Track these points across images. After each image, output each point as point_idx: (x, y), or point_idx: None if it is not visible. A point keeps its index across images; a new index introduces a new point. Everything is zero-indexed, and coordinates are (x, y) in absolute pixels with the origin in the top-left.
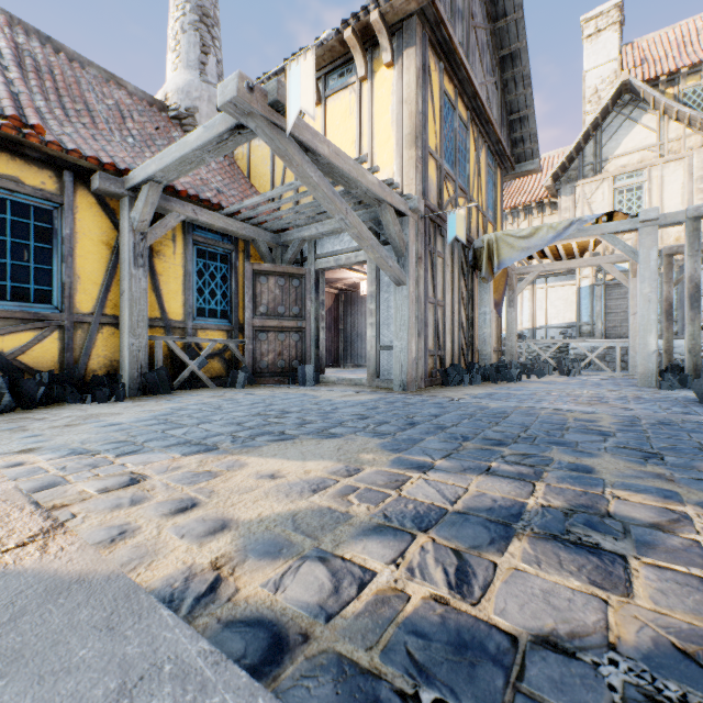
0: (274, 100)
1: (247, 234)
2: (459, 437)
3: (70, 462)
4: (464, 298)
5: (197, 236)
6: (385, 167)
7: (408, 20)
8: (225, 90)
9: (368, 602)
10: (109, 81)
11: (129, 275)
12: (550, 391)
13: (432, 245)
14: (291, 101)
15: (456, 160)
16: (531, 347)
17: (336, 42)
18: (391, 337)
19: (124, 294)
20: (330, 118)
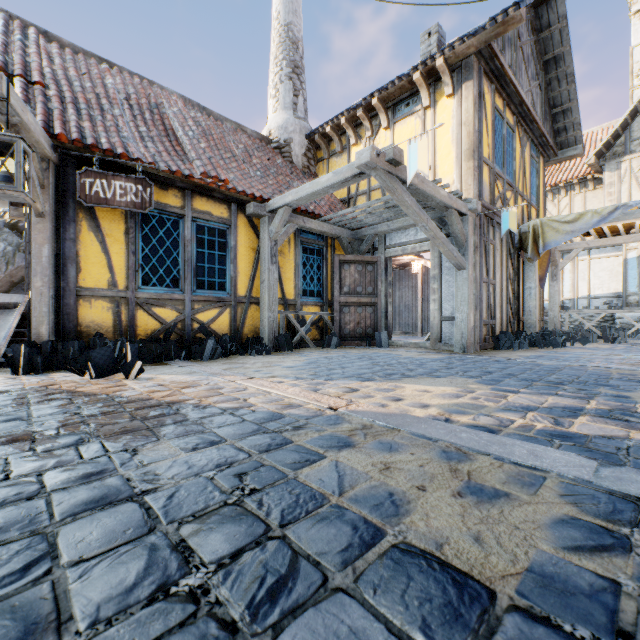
0: (390, 158)
1: (335, 233)
2: (528, 380)
3: (306, 382)
4: (510, 276)
5: (302, 238)
6: (445, 176)
7: (466, 59)
8: (361, 157)
9: (518, 425)
10: (236, 130)
11: (268, 269)
12: (595, 355)
13: (485, 235)
14: (410, 165)
15: (504, 161)
16: (572, 317)
17: (406, 82)
18: (451, 310)
19: (264, 283)
20: (397, 138)
